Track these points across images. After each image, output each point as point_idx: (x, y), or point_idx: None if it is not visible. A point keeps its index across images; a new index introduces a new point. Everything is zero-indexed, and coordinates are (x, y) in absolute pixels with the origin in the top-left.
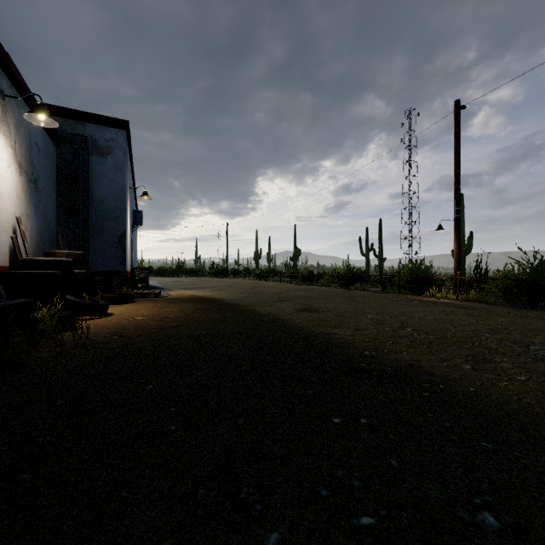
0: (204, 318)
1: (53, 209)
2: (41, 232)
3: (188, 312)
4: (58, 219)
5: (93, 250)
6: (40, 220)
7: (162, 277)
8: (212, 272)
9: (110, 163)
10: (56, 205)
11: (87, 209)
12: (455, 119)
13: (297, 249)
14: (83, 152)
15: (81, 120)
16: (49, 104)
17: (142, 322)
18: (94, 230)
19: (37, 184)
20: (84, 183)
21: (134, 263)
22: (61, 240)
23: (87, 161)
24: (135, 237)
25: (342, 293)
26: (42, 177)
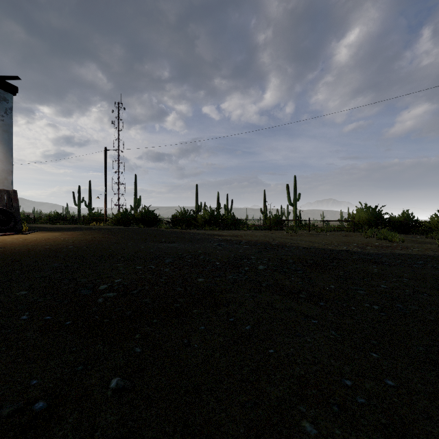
0: None
1: None
2: None
3: None
4: None
5: None
6: None
7: None
8: None
9: None
10: None
11: None
12: (105, 154)
13: None
14: None
15: None
16: None
17: None
18: None
19: None
20: None
21: None
22: None
23: None
24: None
25: None
26: None
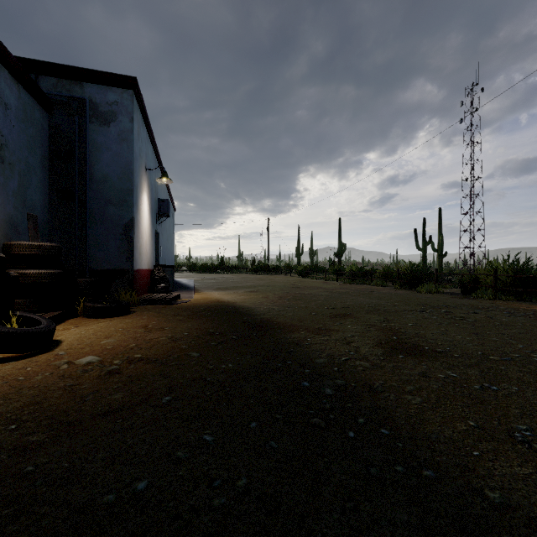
0: (195, 373)
1: (41, 191)
2: (12, 219)
3: (182, 346)
4: (50, 204)
5: (93, 244)
6: (10, 202)
7: (204, 273)
8: (253, 269)
9: (113, 132)
10: (48, 187)
11: (85, 192)
12: None
13: (342, 244)
14: (80, 119)
15: (78, 79)
16: (39, 60)
17: (72, 378)
18: (94, 218)
19: (3, 153)
20: (82, 159)
21: (164, 260)
22: (32, 228)
23: (85, 131)
24: (170, 232)
25: (418, 299)
26: (14, 146)
